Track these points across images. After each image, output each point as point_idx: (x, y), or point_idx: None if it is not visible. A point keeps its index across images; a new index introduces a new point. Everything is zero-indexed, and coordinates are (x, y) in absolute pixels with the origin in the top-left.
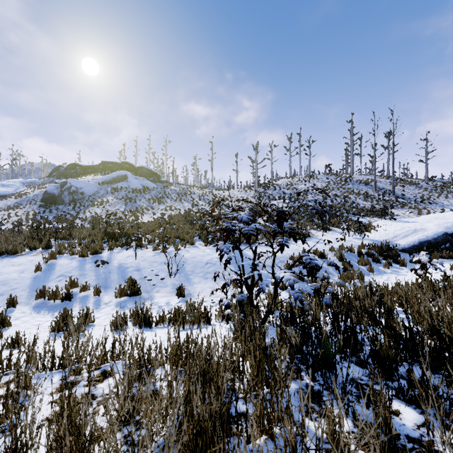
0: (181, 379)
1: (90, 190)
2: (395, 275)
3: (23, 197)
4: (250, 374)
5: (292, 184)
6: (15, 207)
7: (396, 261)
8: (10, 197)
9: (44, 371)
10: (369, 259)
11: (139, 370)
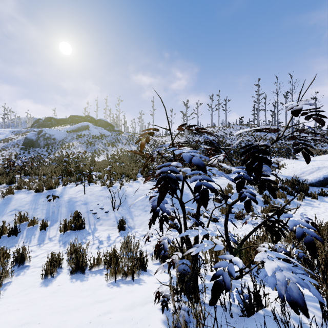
0: None
1: (60, 137)
2: (310, 207)
3: (9, 142)
4: None
5: (214, 132)
6: (2, 149)
7: (307, 194)
8: (0, 142)
9: None
10: (284, 192)
11: None
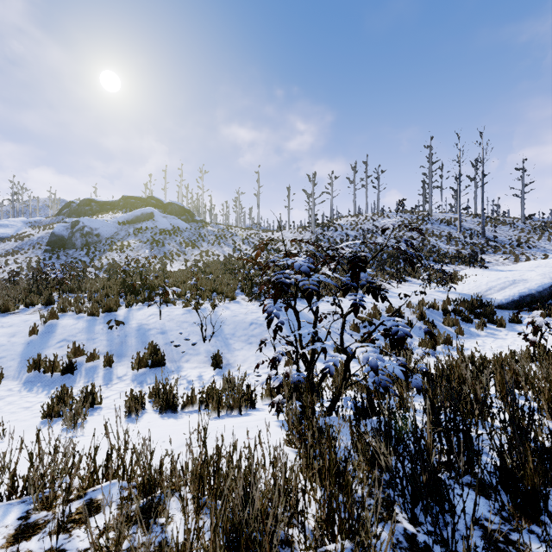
0: (206, 518)
1: (108, 232)
2: (491, 339)
3: (24, 240)
4: (316, 517)
5: (357, 224)
6: (15, 253)
7: (491, 321)
8: (10, 239)
9: (0, 500)
10: (457, 318)
11: (143, 500)
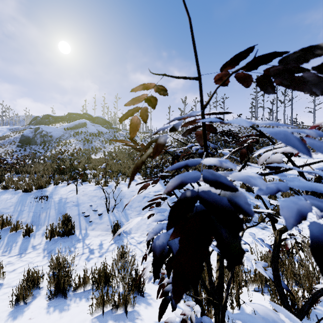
0: None
1: (58, 134)
2: None
3: (5, 139)
4: None
5: None
6: None
7: None
8: None
9: None
10: (292, 192)
11: None
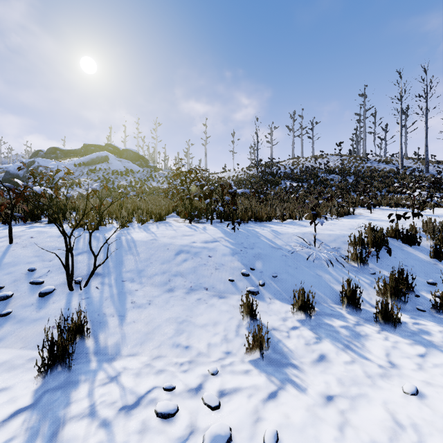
0: None
1: (63, 172)
2: None
3: None
4: None
5: (299, 163)
6: None
7: None
8: None
9: None
10: None
11: None
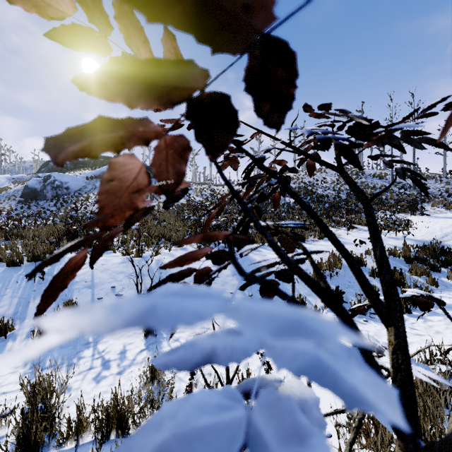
0: None
1: (77, 185)
2: None
3: (2, 193)
4: None
5: (299, 178)
6: None
7: None
8: None
9: None
10: (426, 267)
11: None
